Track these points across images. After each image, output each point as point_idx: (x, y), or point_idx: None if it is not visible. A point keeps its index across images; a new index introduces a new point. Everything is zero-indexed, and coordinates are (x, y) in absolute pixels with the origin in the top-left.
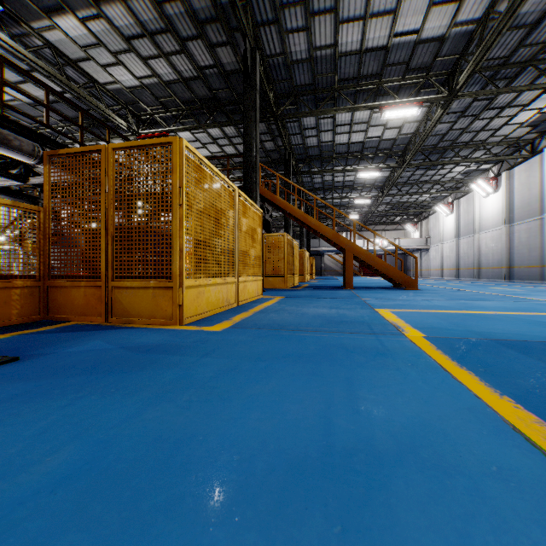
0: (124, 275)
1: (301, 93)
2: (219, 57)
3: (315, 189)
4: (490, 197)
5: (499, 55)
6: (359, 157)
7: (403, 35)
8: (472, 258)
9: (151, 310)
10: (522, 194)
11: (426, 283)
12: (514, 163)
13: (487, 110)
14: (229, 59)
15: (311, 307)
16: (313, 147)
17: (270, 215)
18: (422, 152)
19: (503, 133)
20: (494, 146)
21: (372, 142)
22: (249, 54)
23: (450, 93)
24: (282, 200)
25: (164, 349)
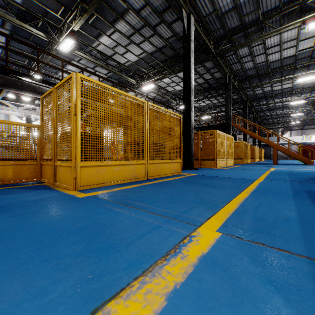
0: (203, 158)
1: (251, 77)
2: (214, 75)
3: (263, 111)
4: None
5: None
6: (290, 93)
7: (303, 50)
8: None
9: (209, 165)
10: None
11: None
12: None
13: None
14: (218, 75)
15: (250, 167)
16: (260, 94)
17: (236, 131)
18: None
19: None
20: None
21: (298, 86)
22: (227, 78)
23: None
24: (241, 127)
25: (218, 169)
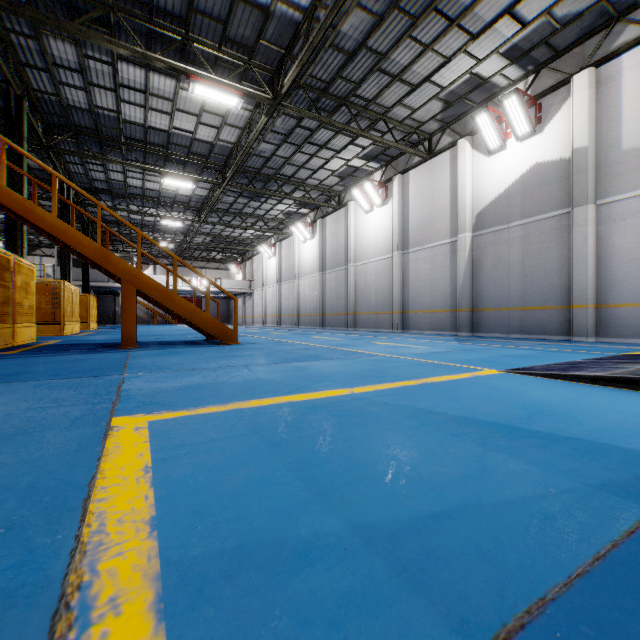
0: None
1: None
2: None
3: (95, 190)
4: (308, 243)
5: (321, 77)
6: (164, 155)
7: None
8: (292, 305)
9: None
10: (333, 243)
11: (249, 333)
12: (327, 212)
13: (308, 143)
14: None
15: None
16: (80, 109)
17: None
18: (245, 173)
19: (320, 177)
20: (312, 189)
21: (182, 138)
22: None
23: (275, 97)
24: None
25: None
